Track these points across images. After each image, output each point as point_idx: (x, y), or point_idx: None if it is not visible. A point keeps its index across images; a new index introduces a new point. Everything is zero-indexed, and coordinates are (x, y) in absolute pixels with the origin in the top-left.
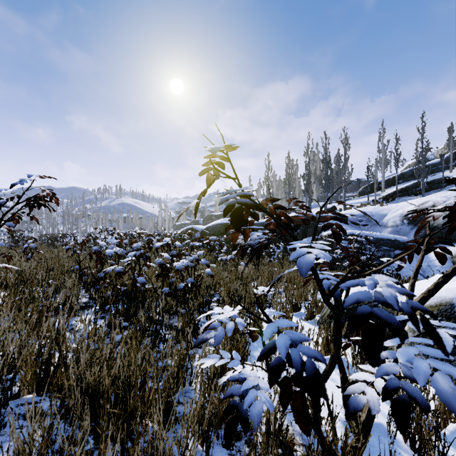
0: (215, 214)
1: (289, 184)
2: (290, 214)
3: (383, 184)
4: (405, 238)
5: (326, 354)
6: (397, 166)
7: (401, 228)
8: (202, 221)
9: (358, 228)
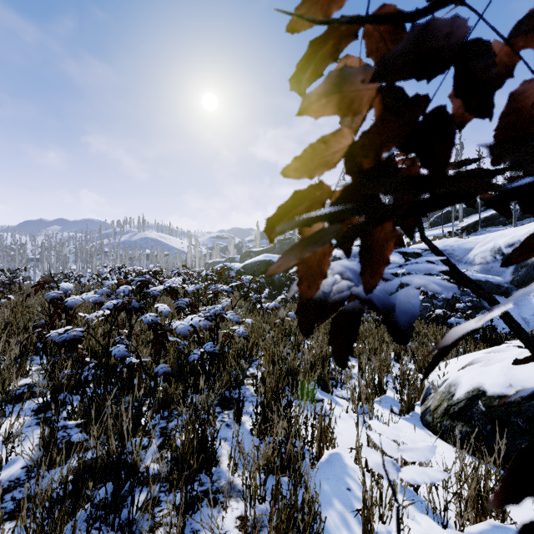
0: (254, 250)
1: None
2: None
3: (461, 212)
4: (498, 278)
5: (478, 519)
6: None
7: (493, 266)
8: (239, 258)
9: None
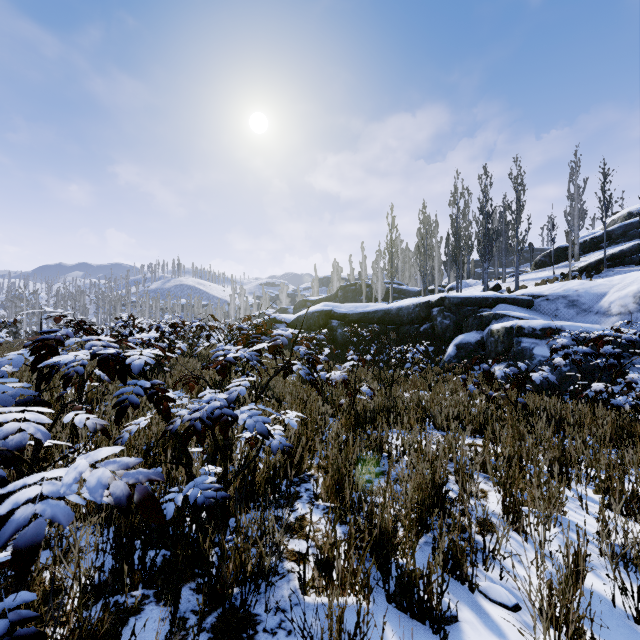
0: (311, 299)
1: (425, 251)
2: (432, 296)
3: (577, 248)
4: None
5: None
6: (605, 218)
7: (638, 317)
8: (293, 309)
9: (552, 317)
